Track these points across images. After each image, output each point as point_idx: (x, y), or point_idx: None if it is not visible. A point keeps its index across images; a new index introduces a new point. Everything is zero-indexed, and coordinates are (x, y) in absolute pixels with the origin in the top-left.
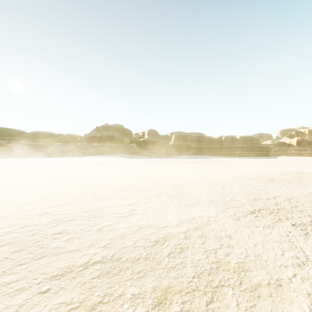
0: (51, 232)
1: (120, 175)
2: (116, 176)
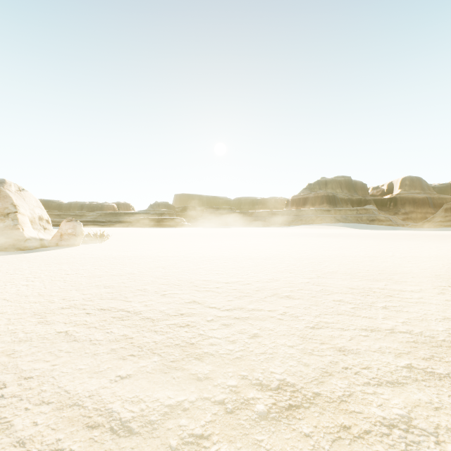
0: (330, 299)
1: (365, 253)
2: (360, 255)
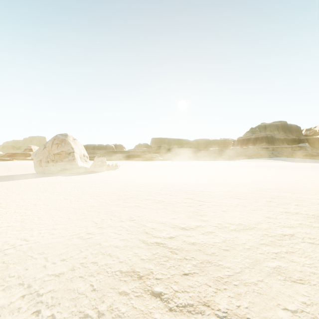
0: (264, 200)
1: (293, 179)
2: (289, 179)
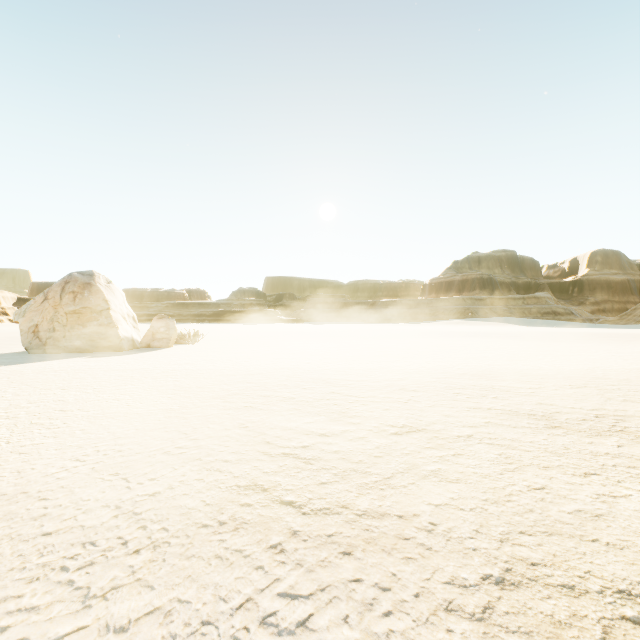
0: (451, 392)
1: (510, 357)
2: (503, 358)
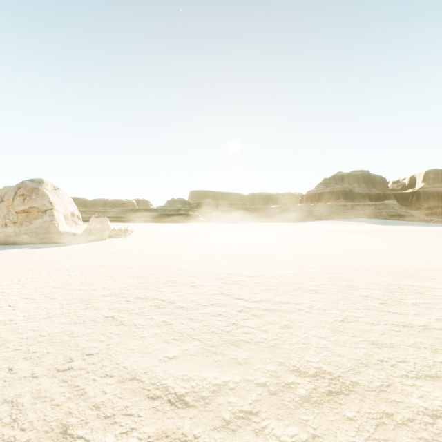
0: (356, 294)
1: (388, 249)
2: (383, 251)
